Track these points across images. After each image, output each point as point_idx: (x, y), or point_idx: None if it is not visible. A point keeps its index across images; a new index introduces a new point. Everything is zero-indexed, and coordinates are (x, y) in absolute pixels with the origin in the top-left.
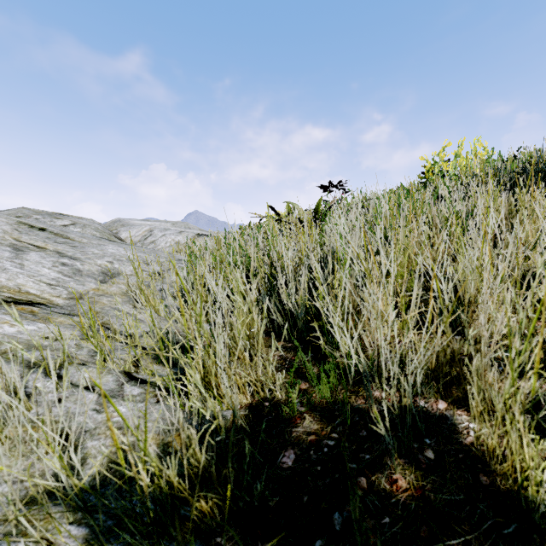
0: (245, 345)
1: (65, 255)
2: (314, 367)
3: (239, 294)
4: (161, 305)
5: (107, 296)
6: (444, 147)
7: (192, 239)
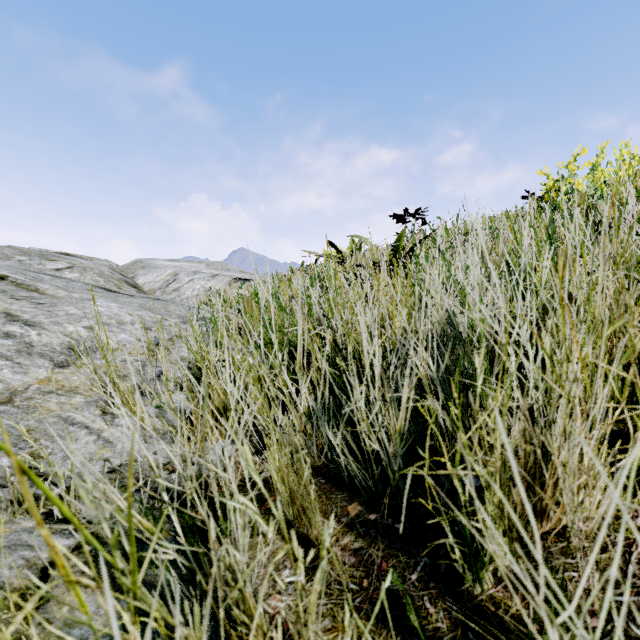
0: (285, 507)
1: (17, 319)
2: (437, 610)
3: (271, 421)
4: (152, 406)
5: (61, 393)
6: (575, 155)
7: (227, 285)
